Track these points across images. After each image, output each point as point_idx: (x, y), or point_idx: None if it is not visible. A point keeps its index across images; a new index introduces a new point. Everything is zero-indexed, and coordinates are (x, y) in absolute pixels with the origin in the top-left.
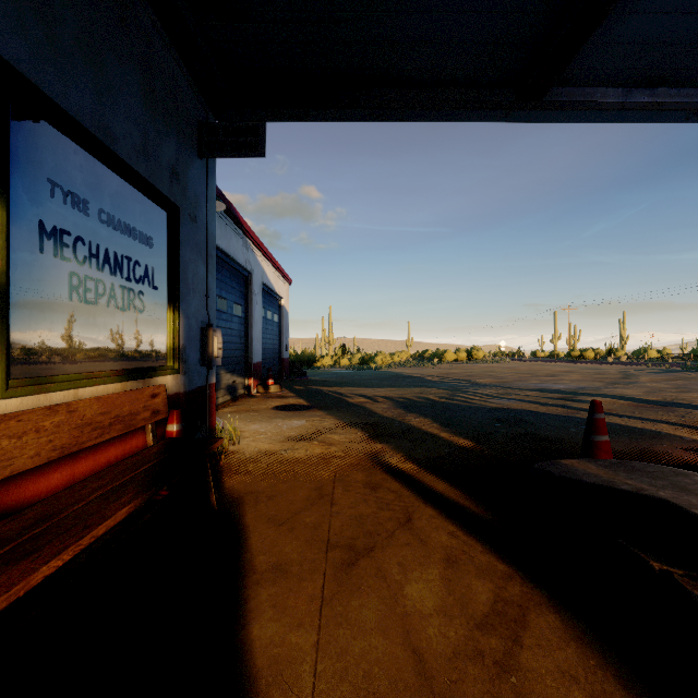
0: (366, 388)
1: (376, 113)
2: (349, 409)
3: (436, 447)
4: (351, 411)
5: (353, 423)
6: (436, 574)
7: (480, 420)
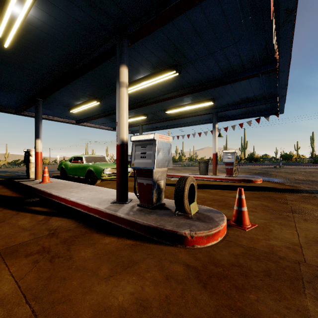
0: None
1: None
2: None
3: None
4: None
5: None
6: None
7: (13, 176)
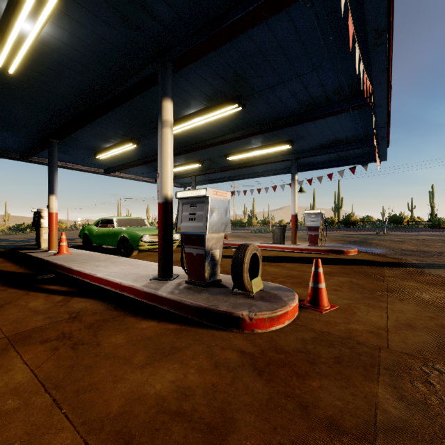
0: None
1: None
2: None
3: None
4: None
5: None
6: None
7: (17, 246)
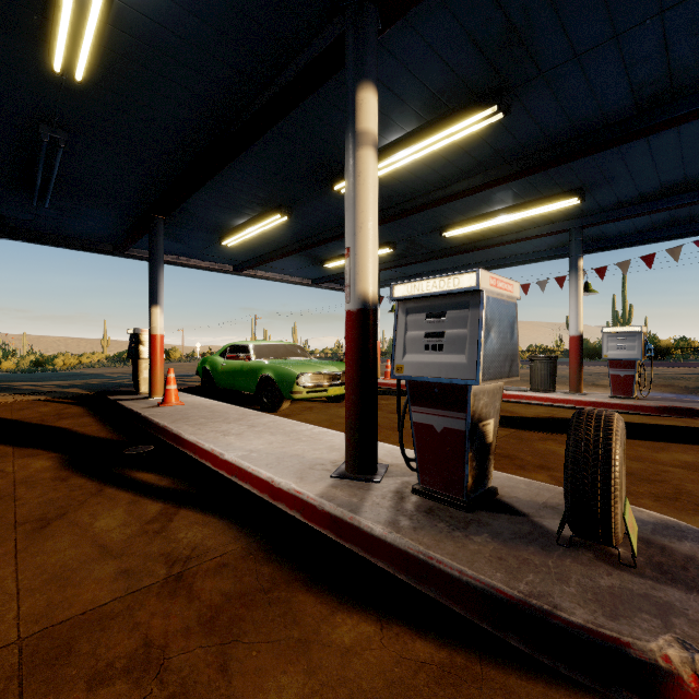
0: (37, 382)
1: (37, 243)
2: (19, 390)
3: (73, 395)
4: (21, 391)
5: (23, 393)
6: (51, 408)
7: (109, 387)
